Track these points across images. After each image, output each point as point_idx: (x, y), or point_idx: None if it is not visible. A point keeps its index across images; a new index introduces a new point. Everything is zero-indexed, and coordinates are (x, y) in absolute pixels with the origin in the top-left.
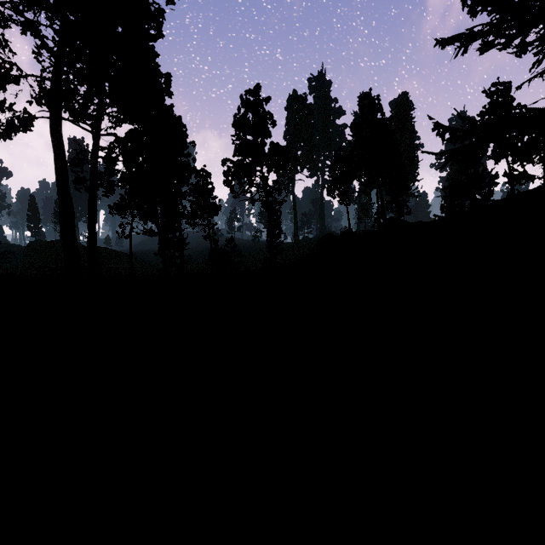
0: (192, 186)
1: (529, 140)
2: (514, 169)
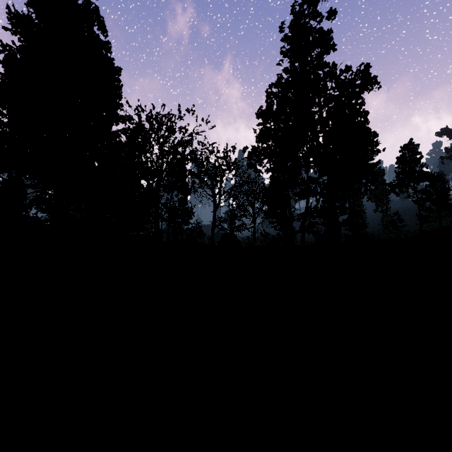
0: None
1: None
2: None
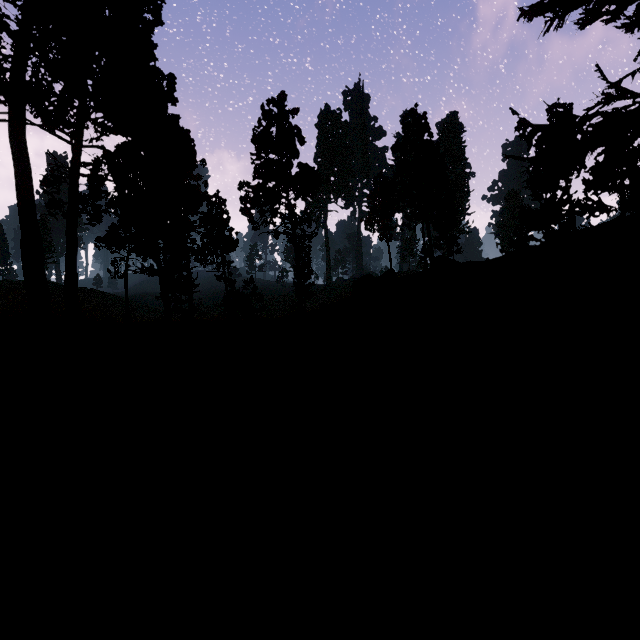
0: (203, 216)
1: None
2: (588, 198)
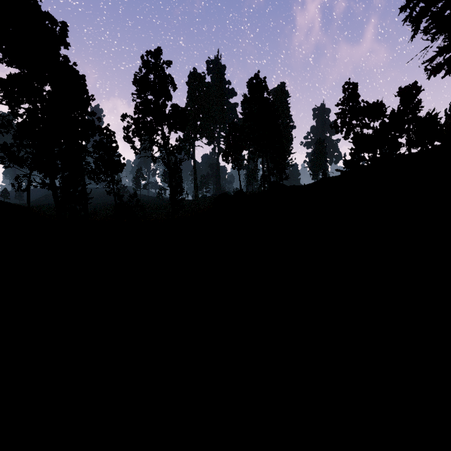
0: (96, 143)
1: (398, 111)
2: None
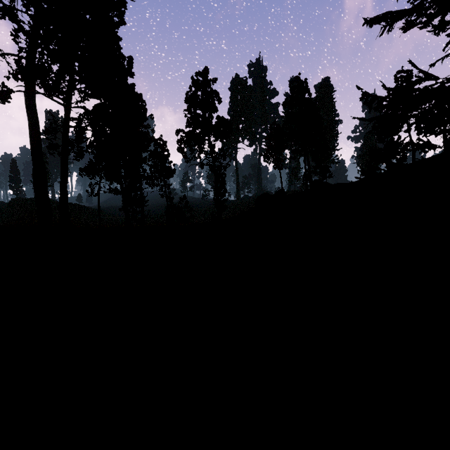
0: (151, 153)
1: None
2: (420, 139)
